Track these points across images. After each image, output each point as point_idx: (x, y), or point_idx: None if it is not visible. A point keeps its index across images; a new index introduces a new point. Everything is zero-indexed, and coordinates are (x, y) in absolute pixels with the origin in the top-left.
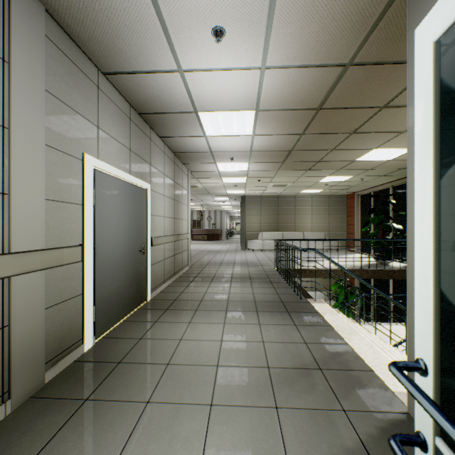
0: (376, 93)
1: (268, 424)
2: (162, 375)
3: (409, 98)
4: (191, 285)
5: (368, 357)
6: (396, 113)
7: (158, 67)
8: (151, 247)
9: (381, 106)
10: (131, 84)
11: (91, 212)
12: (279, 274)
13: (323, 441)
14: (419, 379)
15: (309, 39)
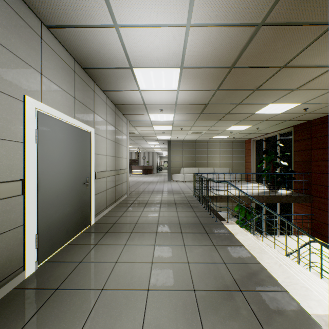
0: (279, 54)
1: None
2: (95, 302)
3: None
4: (128, 210)
5: (280, 277)
6: (292, 73)
7: (96, 21)
8: (94, 180)
9: (281, 66)
10: (73, 39)
11: (33, 150)
12: (197, 200)
13: None
14: None
15: None
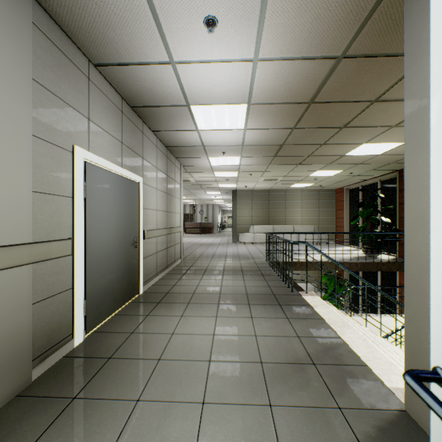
0: (368, 87)
1: (262, 424)
2: (153, 371)
3: (406, 88)
4: (183, 278)
5: (362, 352)
6: (387, 107)
7: (150, 58)
8: (143, 240)
9: (372, 100)
10: (123, 77)
11: (81, 205)
12: (270, 267)
13: (319, 441)
14: (438, 390)
15: (302, 30)
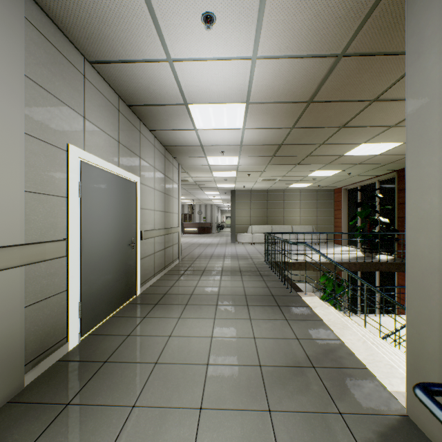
0: (367, 86)
1: (261, 430)
2: (149, 375)
3: (408, 85)
4: (181, 278)
5: (362, 354)
6: (386, 107)
7: (147, 56)
8: (140, 241)
9: (371, 99)
10: (119, 74)
11: (76, 205)
12: (269, 267)
13: None
14: None
15: (302, 27)
